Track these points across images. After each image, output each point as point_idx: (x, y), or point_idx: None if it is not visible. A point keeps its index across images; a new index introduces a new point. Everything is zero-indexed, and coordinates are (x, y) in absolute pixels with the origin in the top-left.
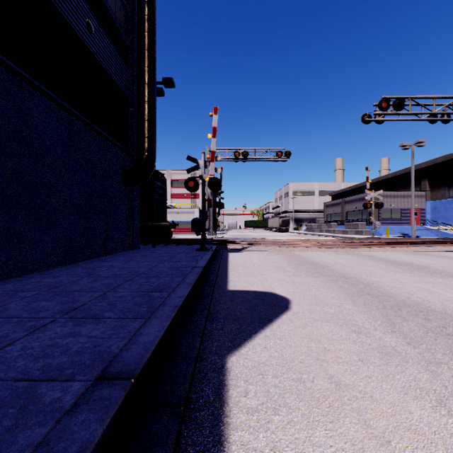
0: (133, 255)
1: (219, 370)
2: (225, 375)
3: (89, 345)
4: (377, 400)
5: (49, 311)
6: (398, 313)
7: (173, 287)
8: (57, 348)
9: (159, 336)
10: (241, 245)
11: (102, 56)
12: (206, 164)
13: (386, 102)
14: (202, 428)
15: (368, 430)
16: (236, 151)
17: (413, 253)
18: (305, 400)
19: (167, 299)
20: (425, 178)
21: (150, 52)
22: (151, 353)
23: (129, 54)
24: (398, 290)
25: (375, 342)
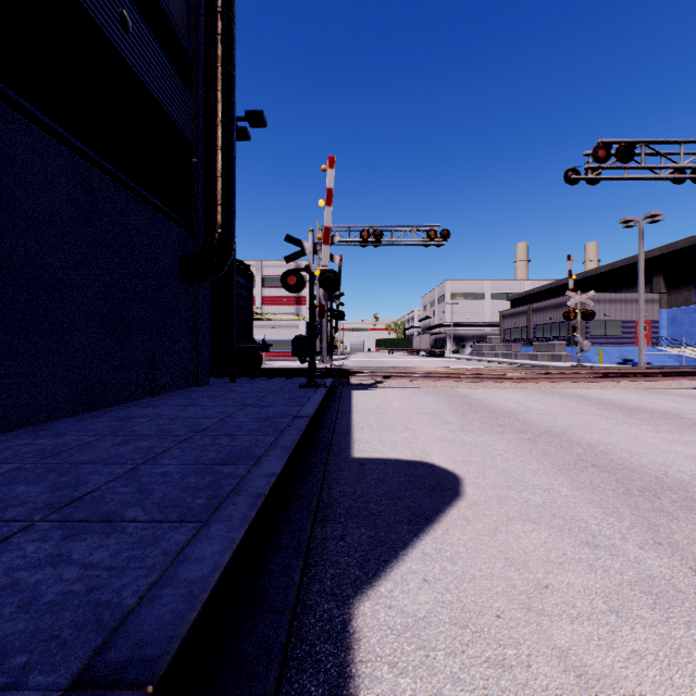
0: (197, 395)
1: (339, 637)
2: (350, 650)
3: (80, 588)
4: None
5: (26, 506)
6: (657, 505)
7: (258, 454)
8: (14, 595)
9: (221, 565)
10: (371, 378)
11: (146, 70)
12: (316, 248)
13: (606, 149)
14: None
15: None
16: (364, 230)
17: (648, 392)
18: None
19: (244, 480)
20: (658, 272)
21: (225, 67)
22: (199, 609)
23: (192, 70)
24: (644, 458)
25: (631, 567)
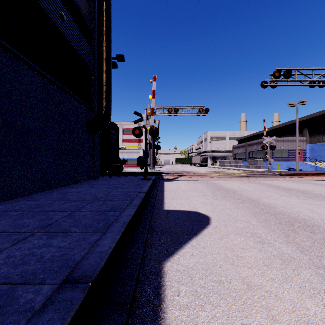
0: (94, 183)
1: (158, 273)
2: (162, 277)
3: (58, 254)
4: (281, 299)
5: (30, 227)
6: (291, 228)
7: (123, 207)
8: (33, 257)
9: (112, 247)
10: (173, 176)
11: (72, 38)
12: (148, 117)
13: (279, 72)
14: (145, 322)
15: (275, 324)
16: (170, 108)
17: (298, 182)
18: (224, 299)
19: (118, 217)
20: (305, 127)
21: (107, 36)
22: (105, 261)
23: (91, 37)
24: (290, 210)
25: (275, 250)
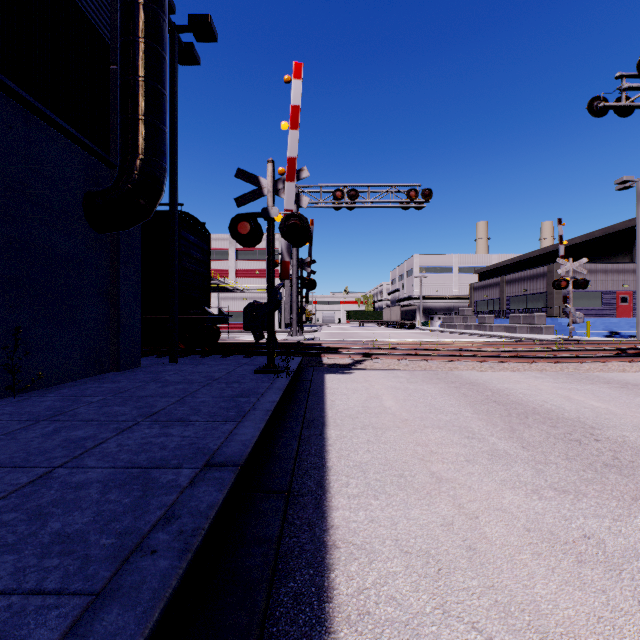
0: (96, 389)
1: None
2: None
3: None
4: None
5: None
6: None
7: None
8: None
9: None
10: (348, 356)
11: None
12: (277, 187)
13: None
14: None
15: None
16: (338, 190)
17: None
18: None
19: None
20: None
21: None
22: None
23: None
24: None
25: None
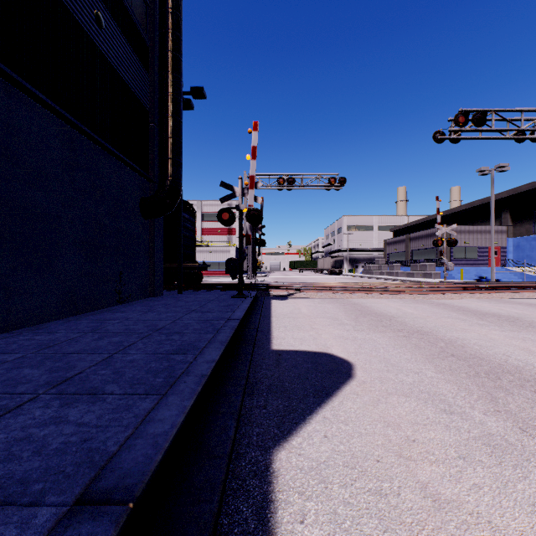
0: (154, 303)
1: (262, 475)
2: (271, 483)
3: (76, 439)
4: (500, 530)
5: (32, 383)
6: (498, 384)
7: (201, 346)
8: (29, 444)
9: (177, 424)
10: (286, 290)
11: (115, 57)
12: (244, 192)
13: (464, 116)
14: None
15: None
16: (280, 178)
17: (496, 301)
18: (392, 530)
19: (192, 365)
20: (506, 209)
21: (175, 54)
22: (163, 453)
23: (149, 56)
24: (490, 350)
25: (476, 427)
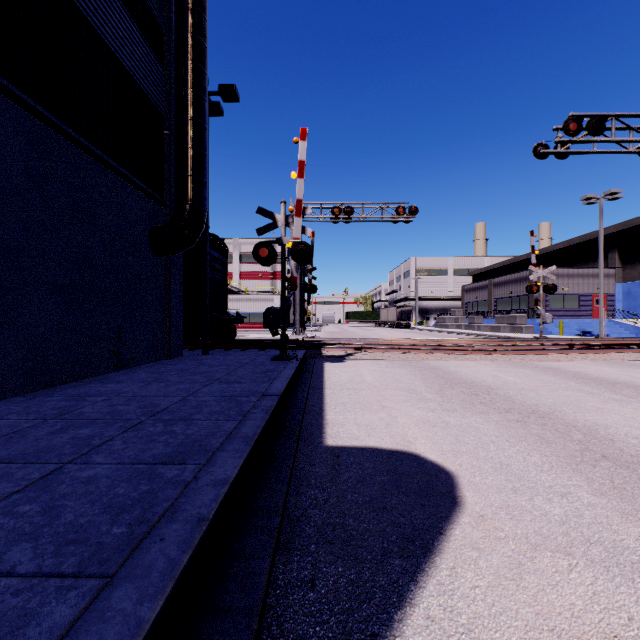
0: (166, 368)
1: None
2: None
3: None
4: None
5: None
6: None
7: (213, 447)
8: None
9: None
10: (343, 350)
11: (112, 35)
12: (288, 221)
13: (577, 122)
14: None
15: None
16: (335, 207)
17: (619, 364)
18: None
19: (186, 493)
20: (613, 248)
21: (196, 37)
22: None
23: (163, 42)
24: None
25: None
